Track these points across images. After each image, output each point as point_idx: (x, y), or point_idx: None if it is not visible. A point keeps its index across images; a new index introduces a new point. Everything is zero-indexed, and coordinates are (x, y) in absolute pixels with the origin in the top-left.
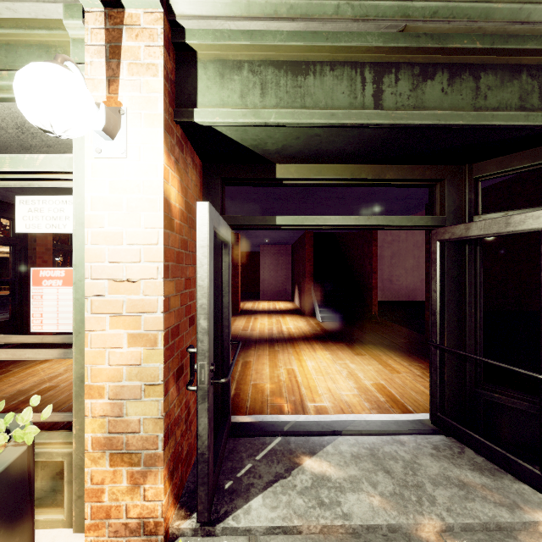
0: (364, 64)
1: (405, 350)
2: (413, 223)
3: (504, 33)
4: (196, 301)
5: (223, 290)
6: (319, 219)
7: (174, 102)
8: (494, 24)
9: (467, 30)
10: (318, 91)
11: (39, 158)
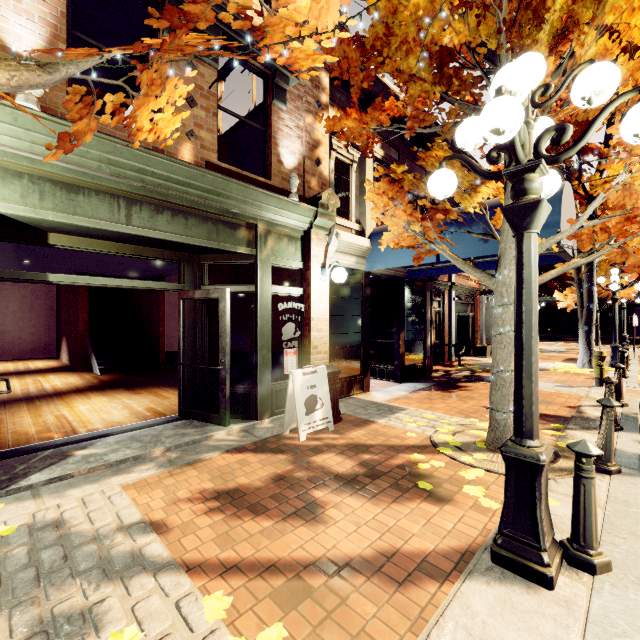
0: (120, 197)
1: None
2: (164, 287)
3: (198, 202)
4: None
5: None
6: (90, 279)
7: None
8: (191, 198)
9: (179, 196)
10: (87, 206)
11: None
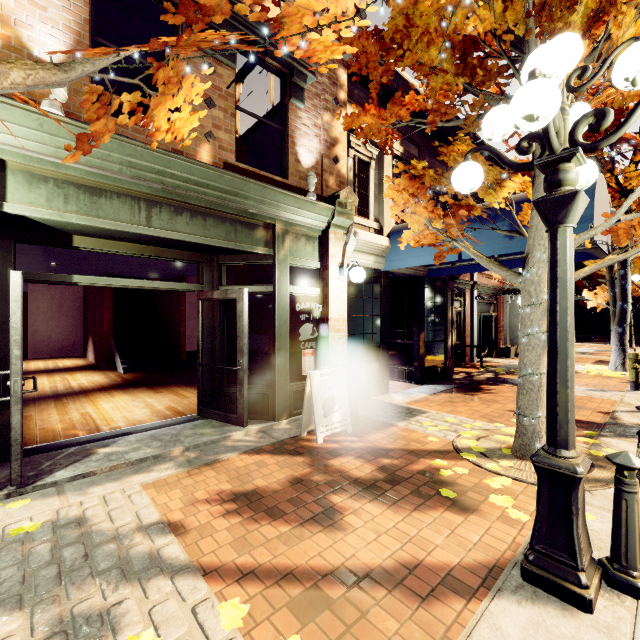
0: (140, 199)
1: None
2: (183, 288)
3: (216, 202)
4: (11, 337)
5: None
6: (113, 281)
7: None
8: (209, 199)
9: (198, 197)
10: (109, 209)
11: None
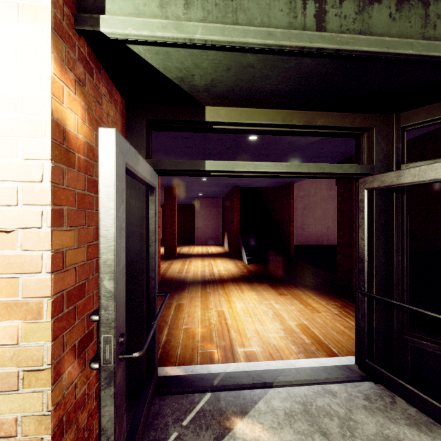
0: None
1: (321, 289)
2: (343, 170)
3: None
4: (99, 256)
5: (149, 239)
6: (250, 165)
7: (75, 7)
8: None
9: None
10: (253, 6)
11: None
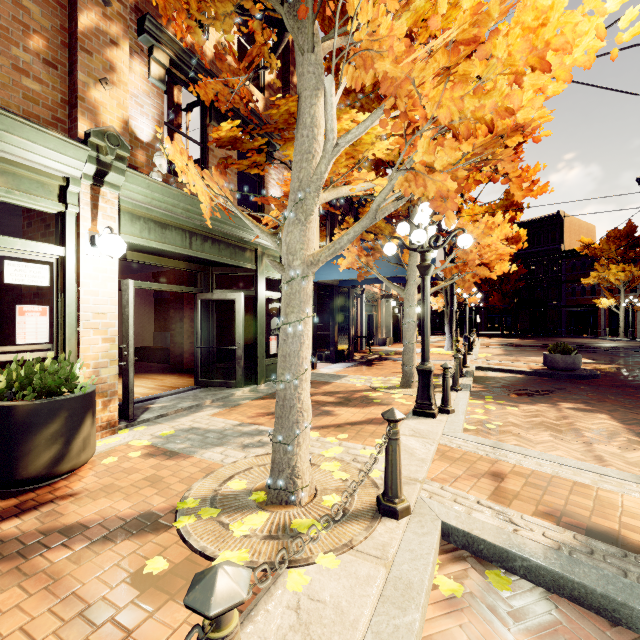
0: (186, 231)
1: (160, 372)
2: (191, 290)
3: (227, 233)
4: (129, 323)
5: None
6: (150, 284)
7: None
8: (225, 231)
9: (218, 230)
10: (171, 237)
11: (41, 246)
